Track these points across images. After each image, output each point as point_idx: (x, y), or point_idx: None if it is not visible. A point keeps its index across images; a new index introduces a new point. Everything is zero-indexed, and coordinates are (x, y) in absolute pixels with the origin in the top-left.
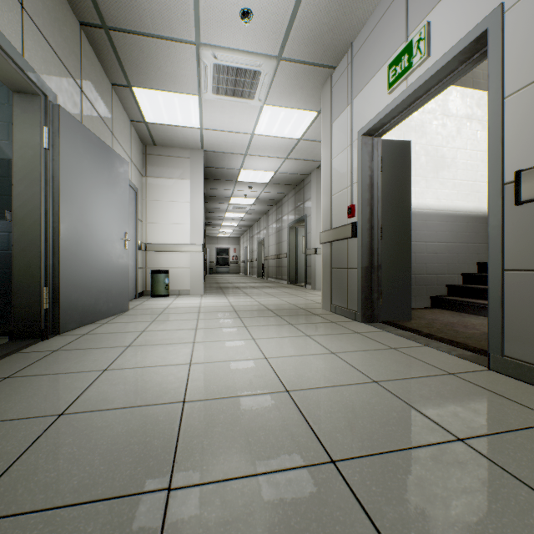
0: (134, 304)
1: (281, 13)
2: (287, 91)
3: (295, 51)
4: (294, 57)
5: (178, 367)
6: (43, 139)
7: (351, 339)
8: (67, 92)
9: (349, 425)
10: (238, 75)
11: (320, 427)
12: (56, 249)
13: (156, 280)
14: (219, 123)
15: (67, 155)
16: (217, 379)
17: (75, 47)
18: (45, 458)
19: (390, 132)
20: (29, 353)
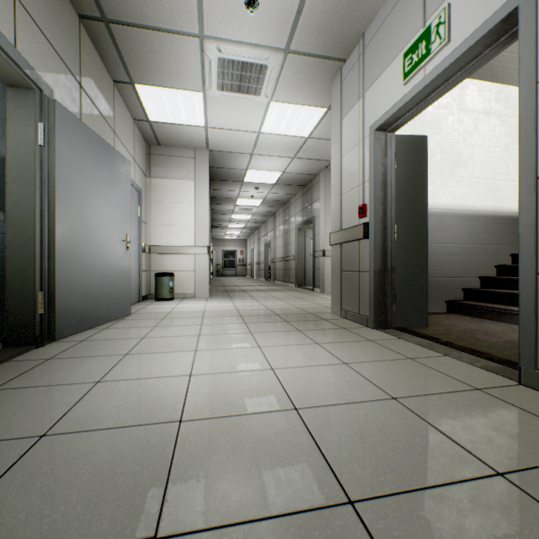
0: (137, 308)
1: (289, 2)
2: (295, 86)
3: (304, 43)
4: (303, 50)
5: (177, 379)
6: (38, 136)
7: (364, 347)
8: (64, 87)
9: (367, 452)
10: (243, 70)
11: (334, 455)
12: (52, 252)
13: (160, 283)
14: (224, 121)
15: (63, 153)
16: (218, 393)
17: (74, 40)
18: (15, 493)
19: (403, 128)
20: (21, 361)
